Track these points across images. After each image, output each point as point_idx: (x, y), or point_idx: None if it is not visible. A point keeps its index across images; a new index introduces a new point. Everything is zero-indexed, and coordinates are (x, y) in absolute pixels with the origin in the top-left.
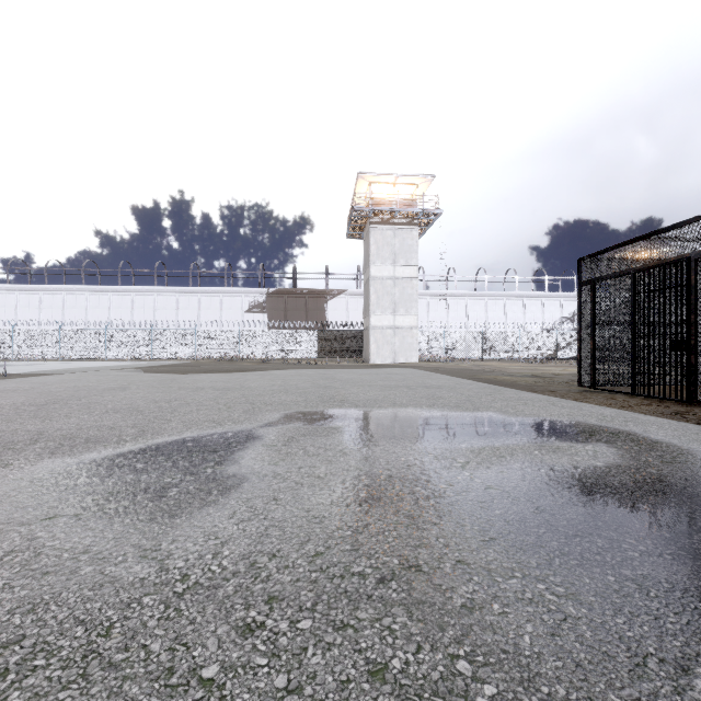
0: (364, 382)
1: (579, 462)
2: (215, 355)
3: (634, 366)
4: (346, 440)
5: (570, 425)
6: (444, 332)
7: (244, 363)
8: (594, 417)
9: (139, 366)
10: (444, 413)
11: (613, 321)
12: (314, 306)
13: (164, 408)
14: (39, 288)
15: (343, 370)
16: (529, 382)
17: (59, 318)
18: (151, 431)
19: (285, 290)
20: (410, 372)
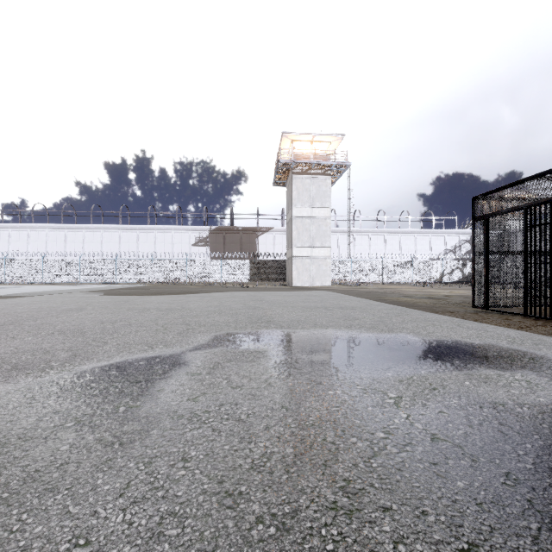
0: (287, 303)
1: (520, 397)
2: (167, 280)
3: (526, 290)
4: (271, 367)
5: (485, 348)
6: (351, 261)
7: (191, 286)
8: (503, 340)
9: (104, 289)
10: (362, 335)
11: (503, 251)
12: (247, 240)
13: (107, 329)
14: (27, 226)
15: (270, 293)
16: (428, 303)
17: (43, 250)
18: (83, 355)
19: (224, 228)
20: (325, 294)
